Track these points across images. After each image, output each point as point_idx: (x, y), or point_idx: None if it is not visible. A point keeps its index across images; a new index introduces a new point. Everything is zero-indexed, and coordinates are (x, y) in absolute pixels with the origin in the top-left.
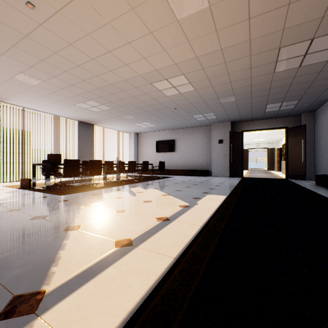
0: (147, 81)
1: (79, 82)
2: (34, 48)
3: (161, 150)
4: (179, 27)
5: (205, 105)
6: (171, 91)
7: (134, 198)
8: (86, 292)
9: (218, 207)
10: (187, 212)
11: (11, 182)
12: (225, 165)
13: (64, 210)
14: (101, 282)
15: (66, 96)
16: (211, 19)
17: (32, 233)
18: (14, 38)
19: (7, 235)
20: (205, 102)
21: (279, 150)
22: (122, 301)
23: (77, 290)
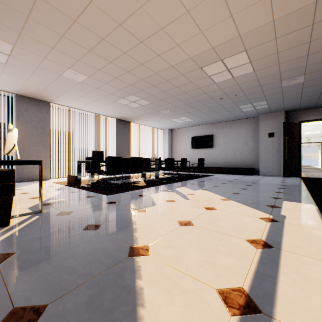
0: (197, 65)
1: (122, 74)
2: (82, 36)
3: (197, 146)
4: None
5: (259, 92)
6: (222, 76)
7: (189, 202)
8: None
9: None
10: (286, 232)
11: (59, 178)
12: (277, 163)
13: (117, 217)
14: None
15: (108, 92)
16: None
17: (88, 256)
18: (64, 25)
19: (60, 257)
20: (260, 88)
21: None
22: None
23: None
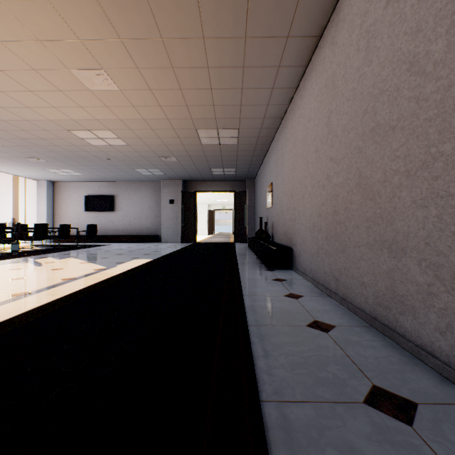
0: (62, 127)
1: None
2: None
3: (93, 208)
4: (94, 95)
5: (146, 161)
6: (98, 141)
7: (39, 267)
8: None
9: (134, 267)
10: (100, 273)
11: None
12: (177, 229)
13: None
14: None
15: None
16: (125, 97)
17: None
18: None
19: None
20: (145, 158)
21: None
22: (18, 311)
23: None
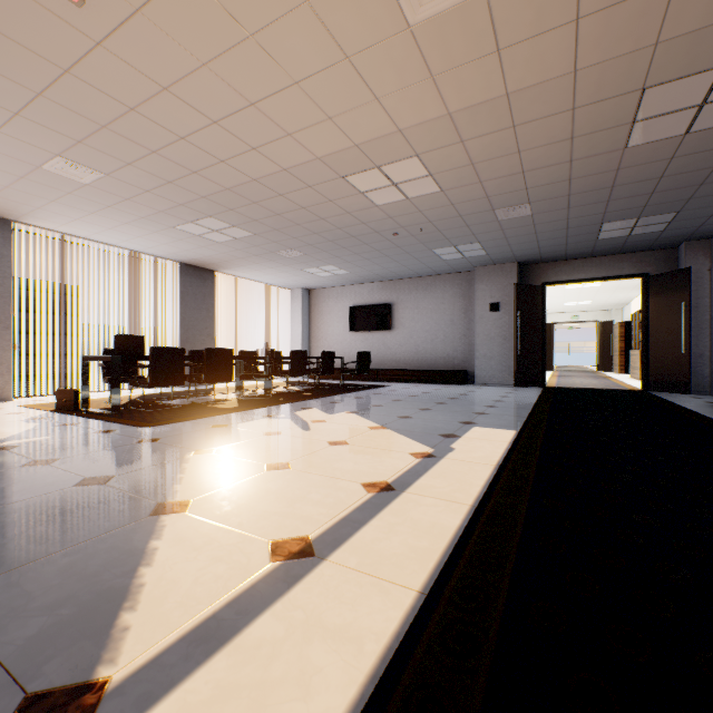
0: (335, 171)
1: (183, 175)
2: (85, 100)
3: (361, 326)
4: (413, 44)
5: (462, 226)
6: (387, 194)
7: (306, 434)
8: (208, 689)
9: (503, 458)
10: (433, 470)
11: (37, 397)
12: (506, 360)
13: (152, 463)
14: (243, 657)
15: (155, 208)
16: (488, 21)
17: (77, 520)
18: (41, 76)
19: (21, 525)
20: (462, 219)
21: (624, 326)
22: None
23: (185, 682)
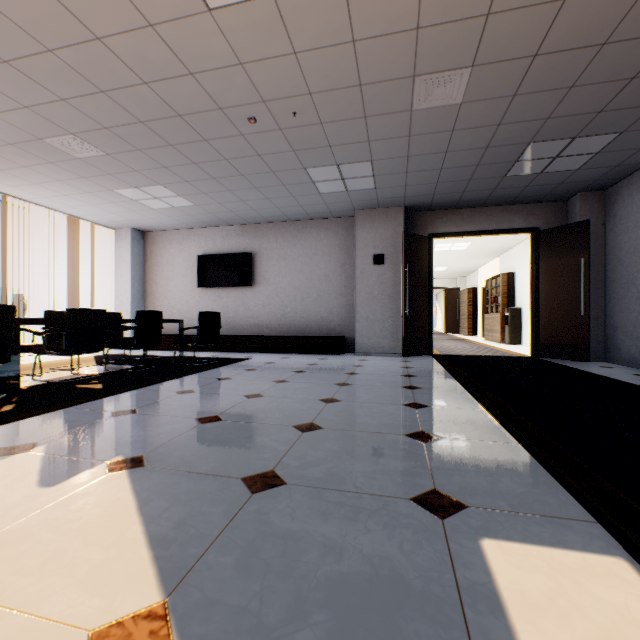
0: None
1: None
2: None
3: (213, 281)
4: None
5: (356, 118)
6: None
7: None
8: None
9: None
10: None
11: None
12: (391, 324)
13: None
14: None
15: None
16: None
17: None
18: None
19: None
20: (361, 97)
21: (472, 292)
22: None
23: None
